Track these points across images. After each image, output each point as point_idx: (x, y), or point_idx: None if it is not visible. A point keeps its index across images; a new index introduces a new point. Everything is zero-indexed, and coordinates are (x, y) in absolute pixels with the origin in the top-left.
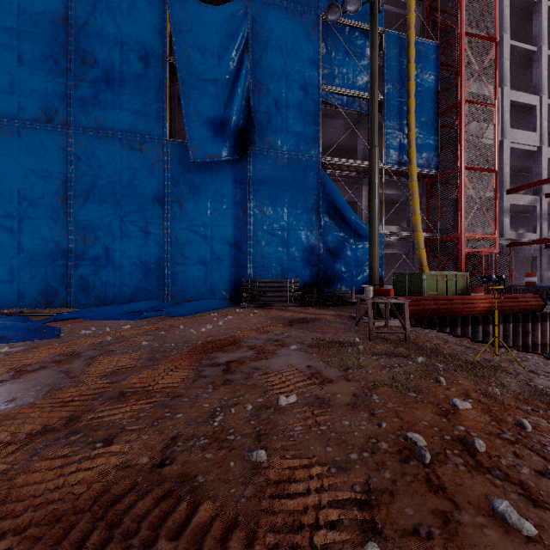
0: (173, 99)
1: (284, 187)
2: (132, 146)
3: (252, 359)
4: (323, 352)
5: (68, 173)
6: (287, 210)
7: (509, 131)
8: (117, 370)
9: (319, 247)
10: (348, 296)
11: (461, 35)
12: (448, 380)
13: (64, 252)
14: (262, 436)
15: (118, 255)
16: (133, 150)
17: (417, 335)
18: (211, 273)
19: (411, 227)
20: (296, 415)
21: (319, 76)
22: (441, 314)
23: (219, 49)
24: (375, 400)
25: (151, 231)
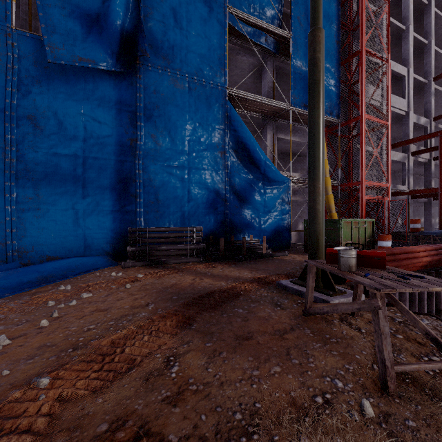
0: None
1: (184, 117)
2: None
3: None
4: None
5: None
6: (188, 145)
7: None
8: None
9: (225, 191)
10: (258, 246)
11: None
12: None
13: None
14: None
15: None
16: None
17: None
18: (85, 220)
19: None
20: None
21: None
22: None
23: None
24: None
25: None
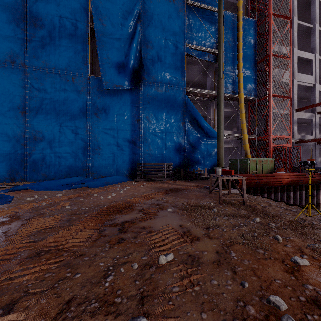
0: (93, 50)
1: (163, 106)
2: (67, 79)
3: (140, 220)
4: (190, 214)
5: (25, 95)
6: (164, 120)
7: (297, 75)
8: (41, 230)
9: (184, 143)
10: (202, 173)
11: (270, 15)
12: (282, 237)
13: (23, 146)
14: (145, 298)
15: (57, 148)
16: (67, 82)
17: (250, 200)
18: (117, 159)
19: (239, 131)
20: (173, 274)
21: (184, 38)
22: (261, 185)
23: (122, 19)
24: (234, 257)
25: (79, 133)
